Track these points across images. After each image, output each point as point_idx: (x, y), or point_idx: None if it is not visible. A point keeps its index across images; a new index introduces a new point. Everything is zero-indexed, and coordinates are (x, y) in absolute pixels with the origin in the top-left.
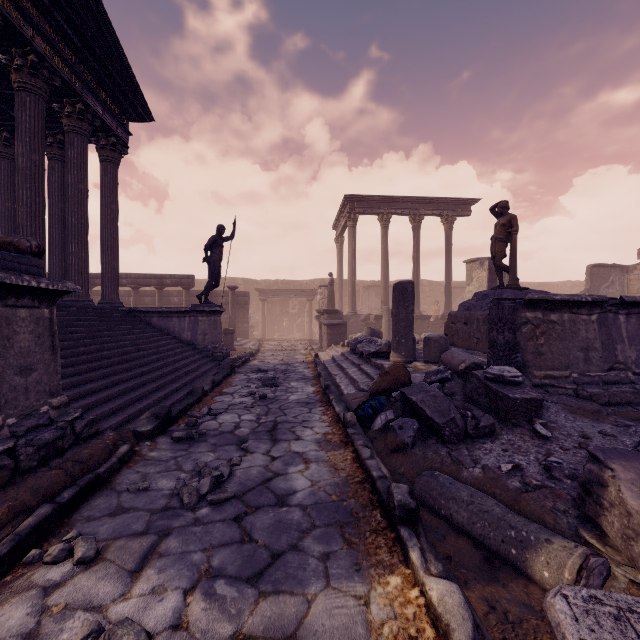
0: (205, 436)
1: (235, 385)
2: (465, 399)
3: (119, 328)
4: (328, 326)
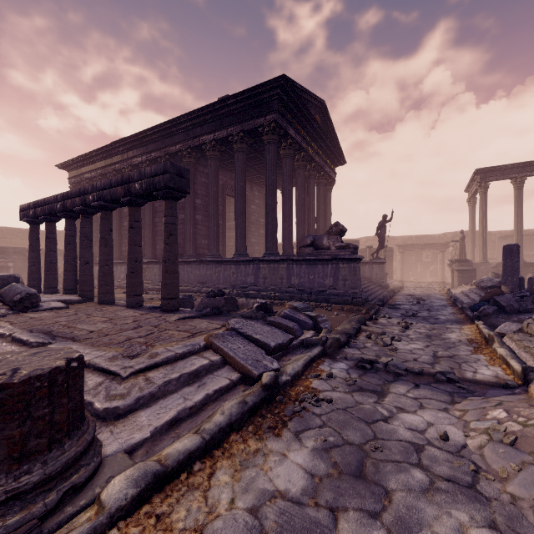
0: (400, 309)
1: (400, 299)
2: (531, 303)
3: None
4: (458, 271)
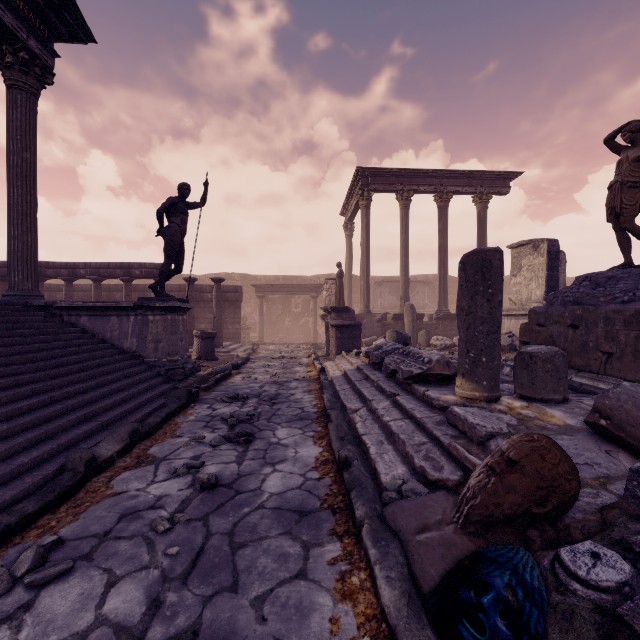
0: None
1: (180, 434)
2: None
3: None
4: (337, 328)
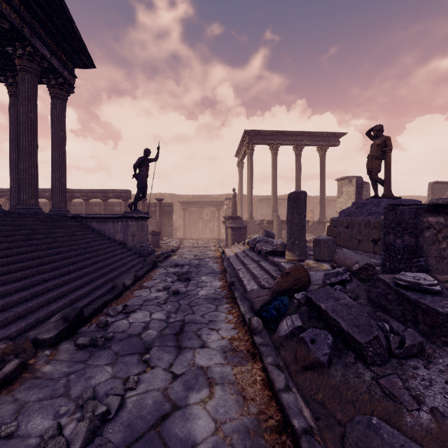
0: (111, 341)
1: (154, 279)
2: (370, 303)
3: (59, 231)
4: (232, 229)
